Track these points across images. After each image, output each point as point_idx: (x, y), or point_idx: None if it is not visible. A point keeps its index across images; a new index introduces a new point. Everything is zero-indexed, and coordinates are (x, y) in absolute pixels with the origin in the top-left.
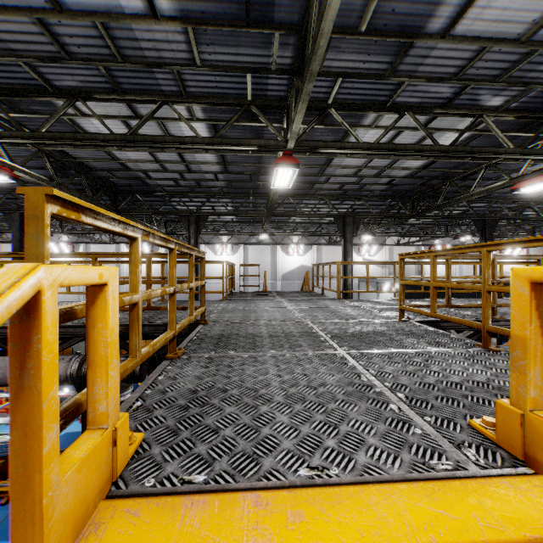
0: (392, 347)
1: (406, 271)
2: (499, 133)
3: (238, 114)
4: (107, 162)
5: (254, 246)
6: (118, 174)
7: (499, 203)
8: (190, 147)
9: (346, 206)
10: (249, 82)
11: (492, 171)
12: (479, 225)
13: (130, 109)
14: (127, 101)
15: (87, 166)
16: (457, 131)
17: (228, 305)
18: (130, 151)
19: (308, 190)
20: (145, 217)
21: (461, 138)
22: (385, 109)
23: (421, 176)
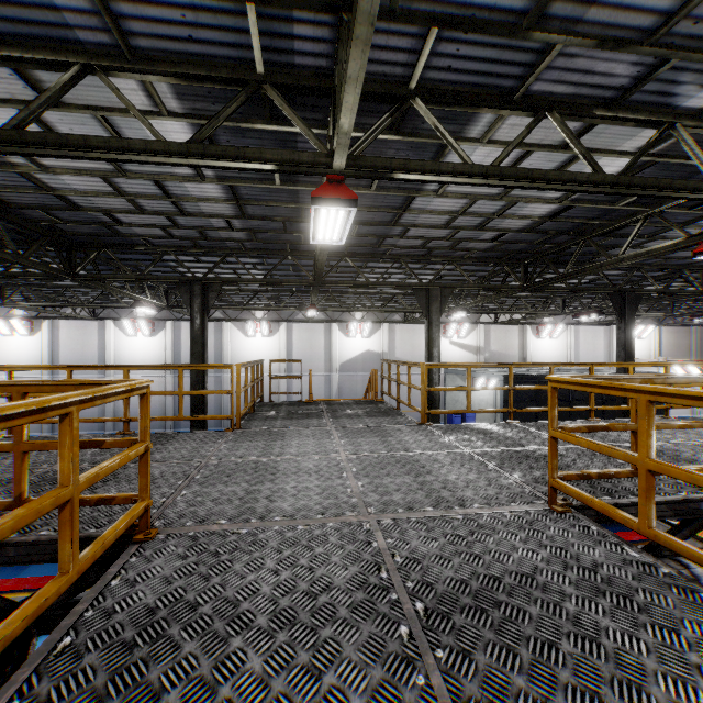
0: (604, 702)
1: (507, 358)
2: (699, 156)
3: (239, 99)
4: (34, 194)
5: (300, 324)
6: (63, 215)
7: (643, 270)
8: (142, 159)
9: (430, 271)
10: (253, 29)
11: (649, 225)
12: (617, 301)
13: (31, 86)
14: (9, 61)
15: (2, 200)
16: (620, 155)
17: (234, 447)
18: (65, 174)
19: (375, 247)
20: (134, 283)
21: (620, 168)
22: (512, 105)
23: (544, 229)
